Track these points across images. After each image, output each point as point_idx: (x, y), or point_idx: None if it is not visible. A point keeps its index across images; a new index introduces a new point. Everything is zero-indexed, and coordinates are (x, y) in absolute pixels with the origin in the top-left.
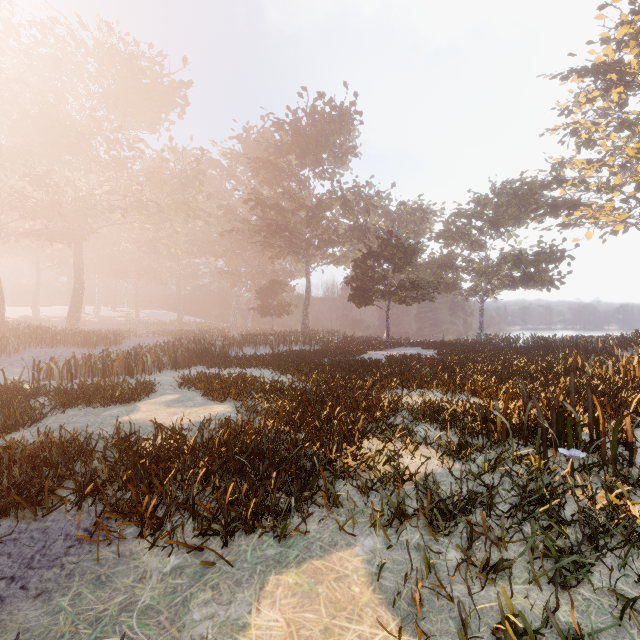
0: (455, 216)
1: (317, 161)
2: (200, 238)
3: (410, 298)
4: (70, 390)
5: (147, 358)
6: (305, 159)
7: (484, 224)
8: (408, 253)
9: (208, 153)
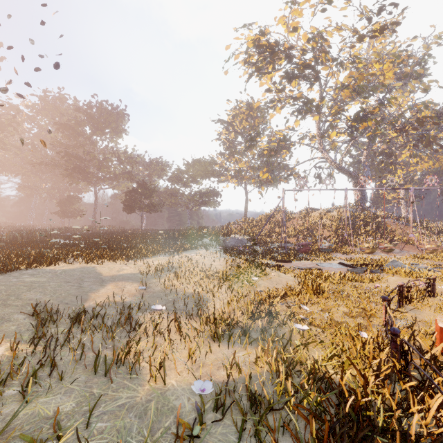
0: (176, 171)
1: (103, 133)
2: (1, 160)
3: (152, 210)
4: (33, 240)
5: (35, 234)
6: (95, 131)
7: (188, 177)
8: (151, 191)
9: (9, 99)
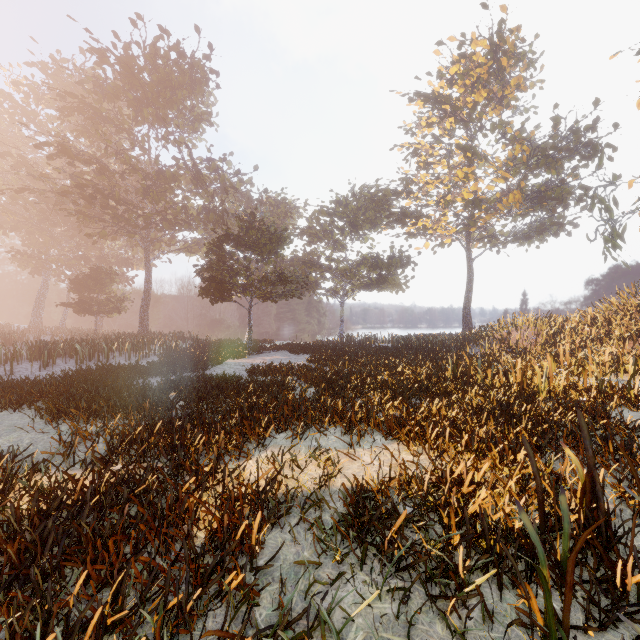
0: (319, 213)
1: (160, 118)
2: None
3: (276, 294)
4: None
5: None
6: (142, 111)
7: (346, 224)
8: (274, 240)
9: None
